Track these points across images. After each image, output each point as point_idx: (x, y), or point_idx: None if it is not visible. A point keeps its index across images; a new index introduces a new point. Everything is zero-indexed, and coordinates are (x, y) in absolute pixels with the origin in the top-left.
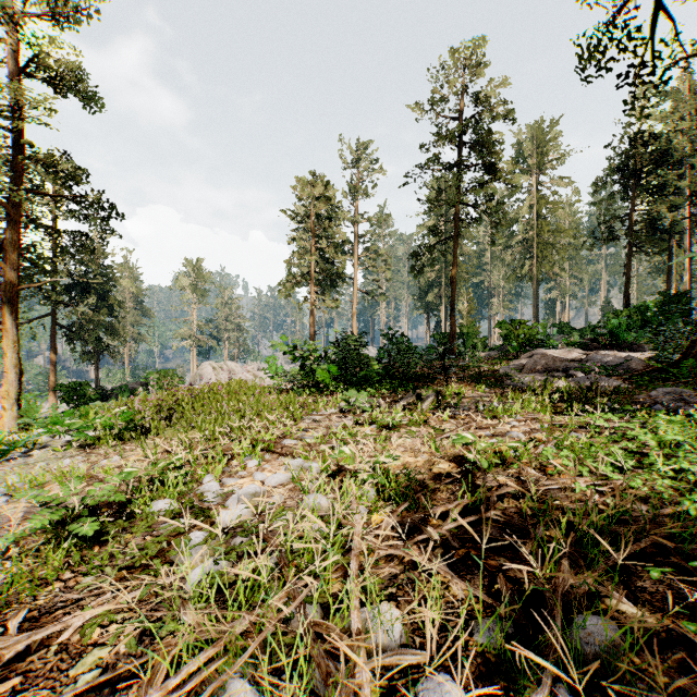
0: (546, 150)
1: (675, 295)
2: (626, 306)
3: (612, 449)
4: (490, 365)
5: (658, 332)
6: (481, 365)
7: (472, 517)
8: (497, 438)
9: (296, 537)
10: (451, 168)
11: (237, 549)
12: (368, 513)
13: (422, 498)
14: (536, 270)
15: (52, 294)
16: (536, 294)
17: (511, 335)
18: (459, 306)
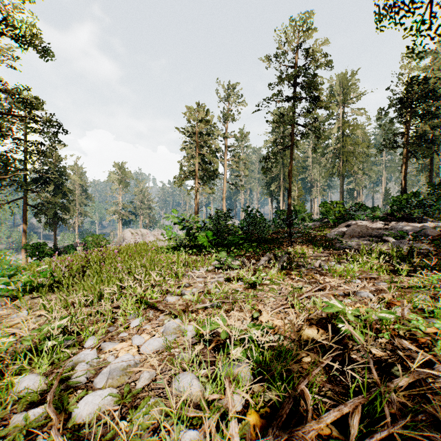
0: (348, 91)
1: (438, 185)
2: (404, 192)
3: None
4: (317, 231)
5: None
6: (312, 232)
7: (379, 433)
8: (350, 298)
9: None
10: (288, 100)
11: None
12: (244, 406)
13: (307, 392)
14: (342, 169)
15: (23, 184)
16: (342, 185)
17: (330, 211)
18: (292, 193)
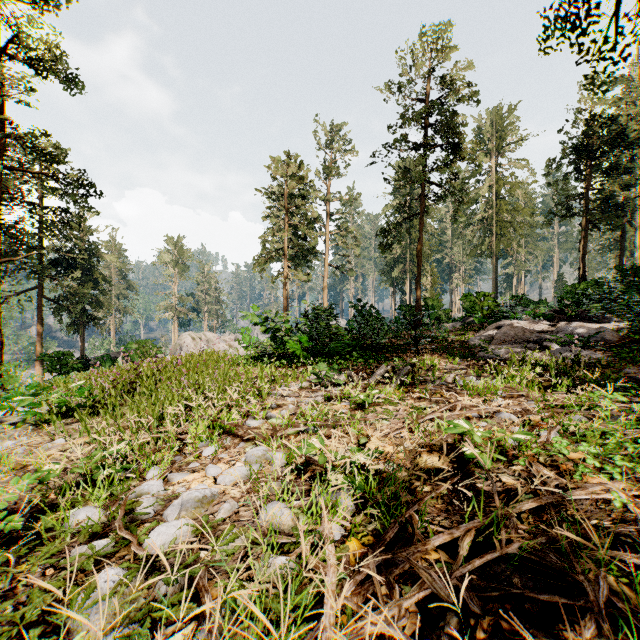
0: (504, 134)
1: (631, 269)
2: (582, 280)
3: (639, 441)
4: (457, 336)
5: (633, 303)
6: (449, 336)
7: (490, 555)
8: (486, 420)
9: (245, 580)
10: (417, 148)
11: (155, 612)
12: (344, 536)
13: (415, 517)
14: (495, 247)
15: (38, 268)
16: (495, 269)
17: (476, 307)
18: (423, 280)
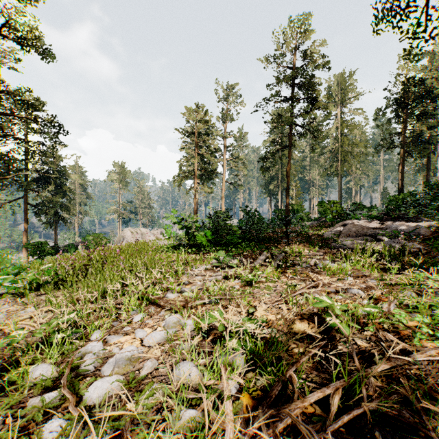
0: (346, 91)
1: (435, 184)
2: (401, 192)
3: None
4: (315, 231)
5: None
6: (309, 231)
7: (355, 411)
8: (341, 294)
9: (161, 430)
10: (287, 100)
11: None
12: (238, 390)
13: (294, 377)
14: (340, 169)
15: (24, 184)
16: (340, 184)
17: (328, 211)
18: (290, 192)
